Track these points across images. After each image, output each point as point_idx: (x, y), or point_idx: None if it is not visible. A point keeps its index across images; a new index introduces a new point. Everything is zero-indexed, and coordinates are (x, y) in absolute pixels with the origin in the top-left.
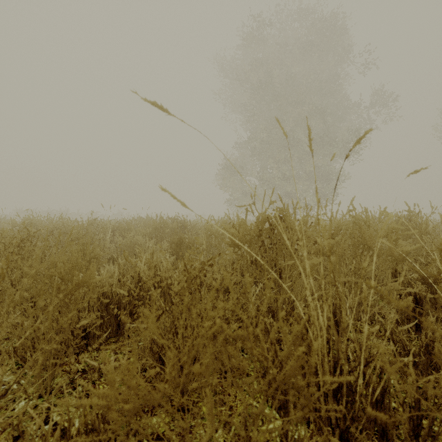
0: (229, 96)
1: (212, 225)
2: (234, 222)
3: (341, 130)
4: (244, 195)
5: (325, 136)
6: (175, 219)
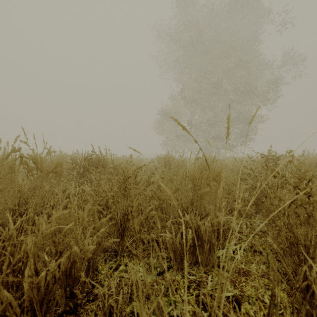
0: (165, 58)
1: (139, 166)
2: (174, 160)
3: (259, 82)
4: (178, 136)
5: (248, 85)
6: (87, 156)
